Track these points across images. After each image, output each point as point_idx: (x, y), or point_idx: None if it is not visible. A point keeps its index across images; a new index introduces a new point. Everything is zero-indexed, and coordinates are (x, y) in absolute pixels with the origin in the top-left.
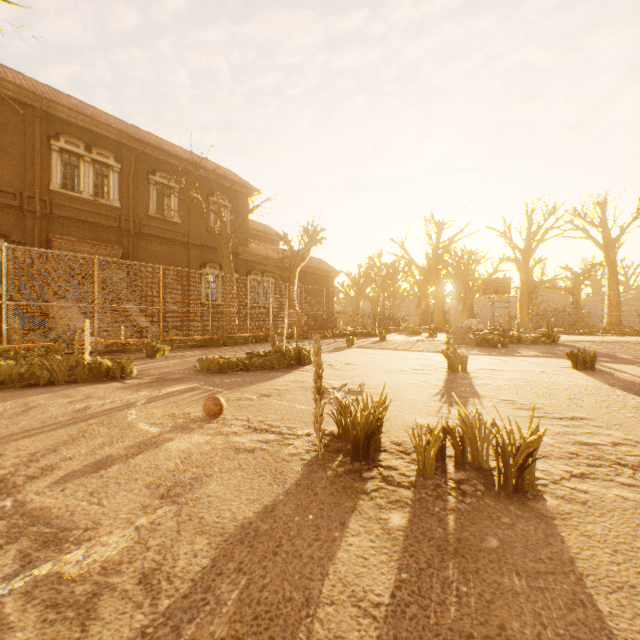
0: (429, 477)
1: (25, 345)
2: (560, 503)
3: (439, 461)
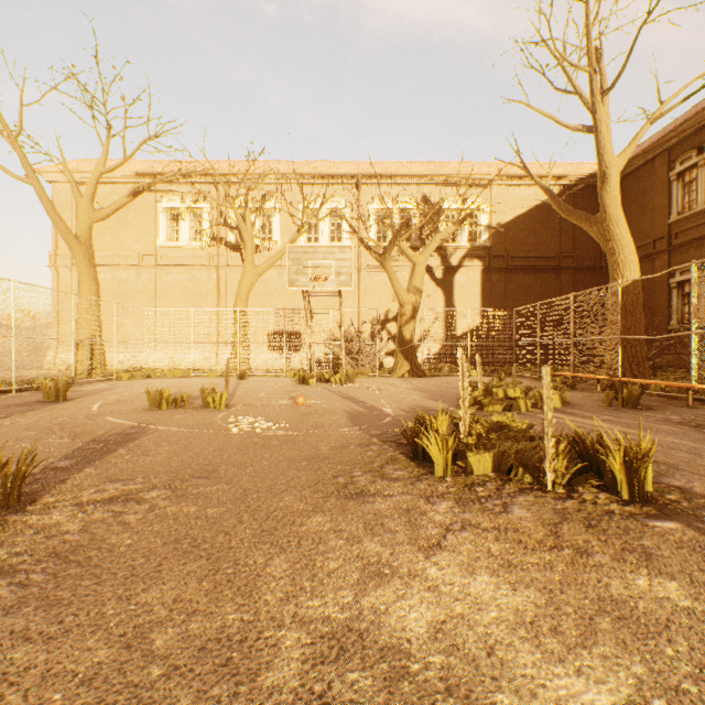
0: (185, 406)
1: (663, 383)
2: (145, 407)
3: (178, 408)
